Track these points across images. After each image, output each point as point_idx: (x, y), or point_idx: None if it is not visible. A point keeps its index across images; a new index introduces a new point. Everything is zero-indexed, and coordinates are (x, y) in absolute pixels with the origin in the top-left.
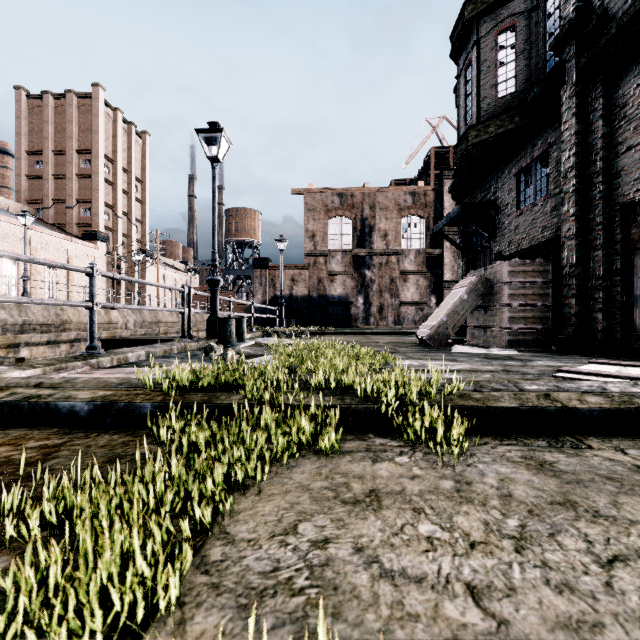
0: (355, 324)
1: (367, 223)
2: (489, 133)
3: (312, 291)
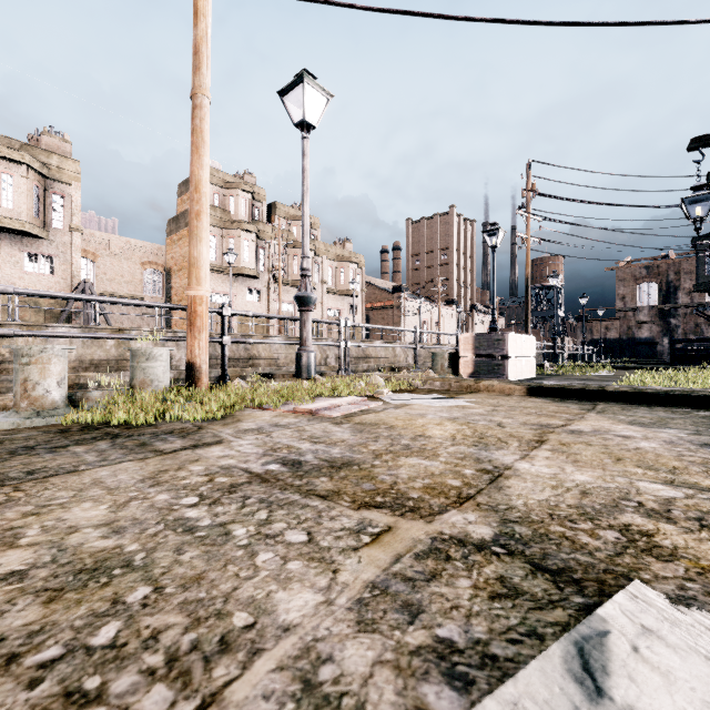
0: (660, 358)
1: (672, 285)
2: (701, 288)
3: (622, 335)
